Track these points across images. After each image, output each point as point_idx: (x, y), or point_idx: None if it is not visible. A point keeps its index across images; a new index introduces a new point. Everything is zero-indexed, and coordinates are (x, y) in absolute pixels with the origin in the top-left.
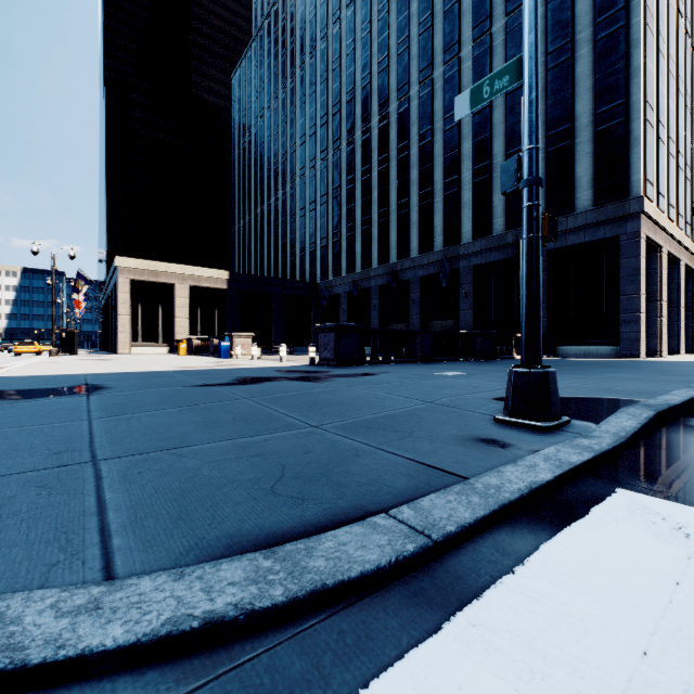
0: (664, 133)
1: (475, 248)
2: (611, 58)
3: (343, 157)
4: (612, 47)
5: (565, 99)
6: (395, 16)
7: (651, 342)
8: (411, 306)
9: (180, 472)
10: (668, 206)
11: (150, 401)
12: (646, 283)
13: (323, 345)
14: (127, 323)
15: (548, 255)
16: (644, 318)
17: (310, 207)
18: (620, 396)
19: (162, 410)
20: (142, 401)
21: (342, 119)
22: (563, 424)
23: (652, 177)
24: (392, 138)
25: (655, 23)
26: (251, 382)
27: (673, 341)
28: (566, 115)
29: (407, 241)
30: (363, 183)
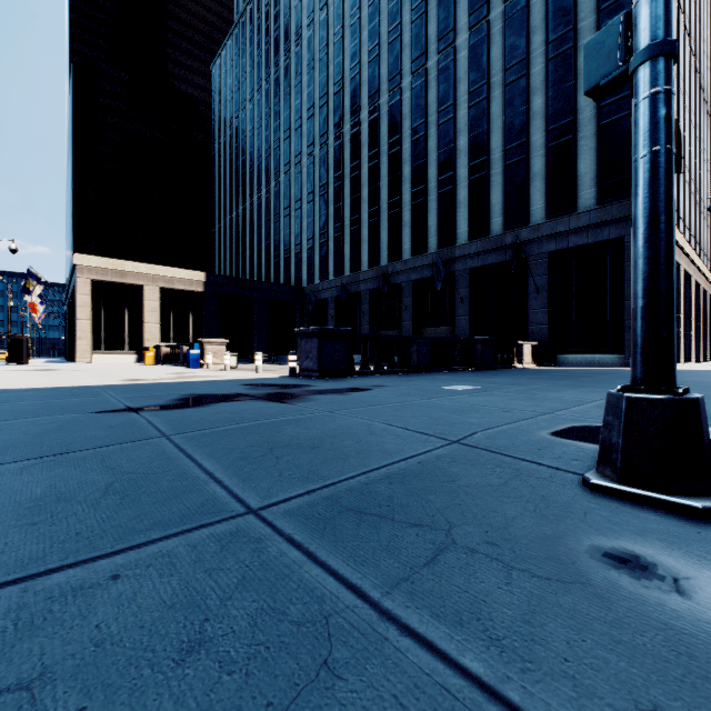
0: None
1: (471, 250)
2: None
3: (330, 153)
4: None
5: (567, 90)
6: (386, 2)
7: None
8: (403, 311)
9: None
10: None
11: None
12: None
13: (305, 353)
14: (87, 329)
15: (549, 257)
16: None
17: (296, 206)
18: None
19: None
20: None
21: (329, 112)
22: None
23: None
24: (382, 132)
25: None
26: (196, 403)
27: None
28: (568, 108)
29: (399, 242)
30: (352, 180)
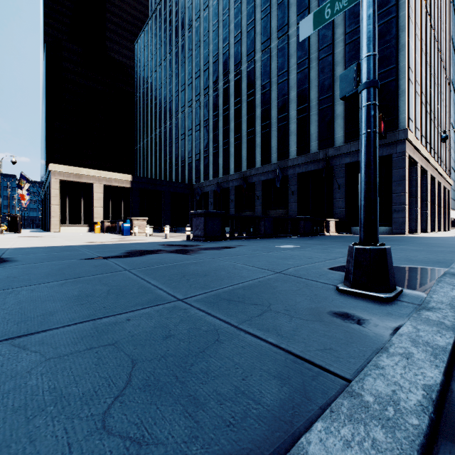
0: (419, 89)
1: (298, 162)
2: (386, 37)
3: (210, 100)
4: (387, 30)
5: None
6: (245, 6)
7: (410, 224)
8: (256, 200)
9: (1, 380)
10: (421, 136)
11: (41, 274)
12: (408, 186)
13: (196, 226)
14: (58, 211)
15: (346, 166)
16: (407, 208)
17: (188, 133)
18: (423, 265)
19: (46, 283)
20: (34, 274)
21: (210, 74)
22: (398, 294)
23: (412, 116)
24: (243, 87)
25: (414, 17)
26: (136, 254)
27: (423, 223)
28: None
29: (253, 156)
30: (224, 117)
